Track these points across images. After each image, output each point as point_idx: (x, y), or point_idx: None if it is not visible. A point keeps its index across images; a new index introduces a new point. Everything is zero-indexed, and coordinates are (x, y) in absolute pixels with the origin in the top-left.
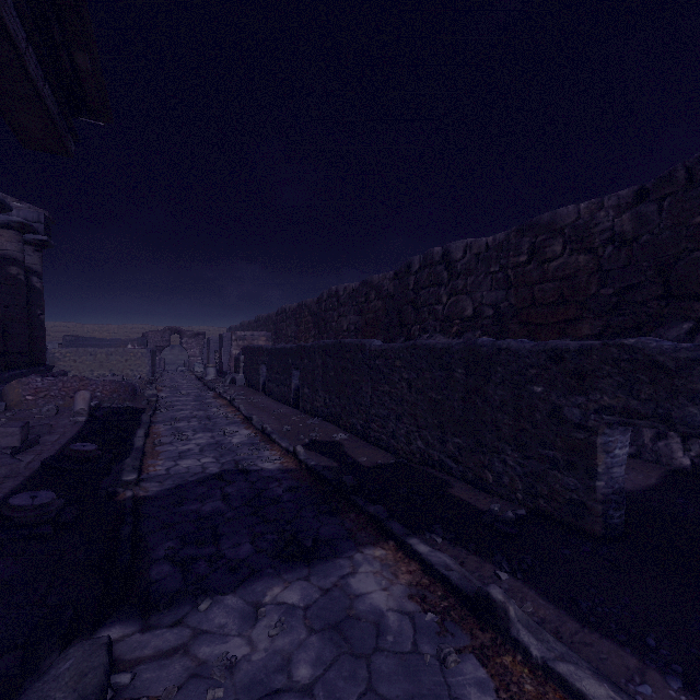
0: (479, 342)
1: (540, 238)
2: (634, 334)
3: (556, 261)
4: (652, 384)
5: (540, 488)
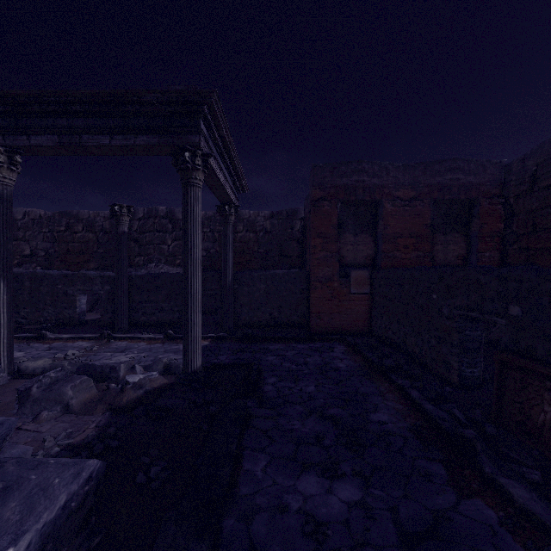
0: (38, 271)
1: (72, 221)
2: (110, 268)
3: (80, 234)
4: (89, 282)
5: (61, 316)
